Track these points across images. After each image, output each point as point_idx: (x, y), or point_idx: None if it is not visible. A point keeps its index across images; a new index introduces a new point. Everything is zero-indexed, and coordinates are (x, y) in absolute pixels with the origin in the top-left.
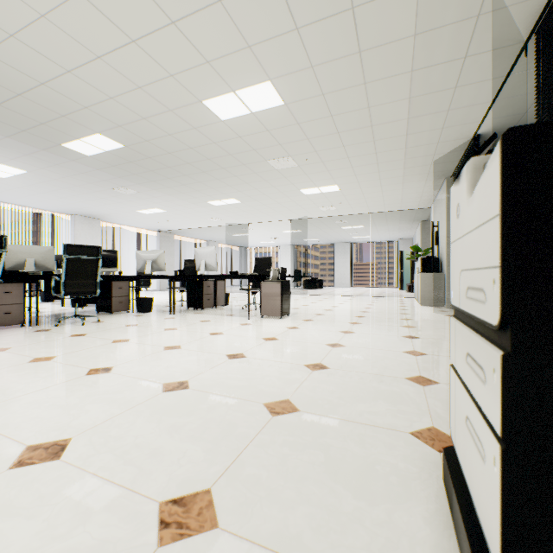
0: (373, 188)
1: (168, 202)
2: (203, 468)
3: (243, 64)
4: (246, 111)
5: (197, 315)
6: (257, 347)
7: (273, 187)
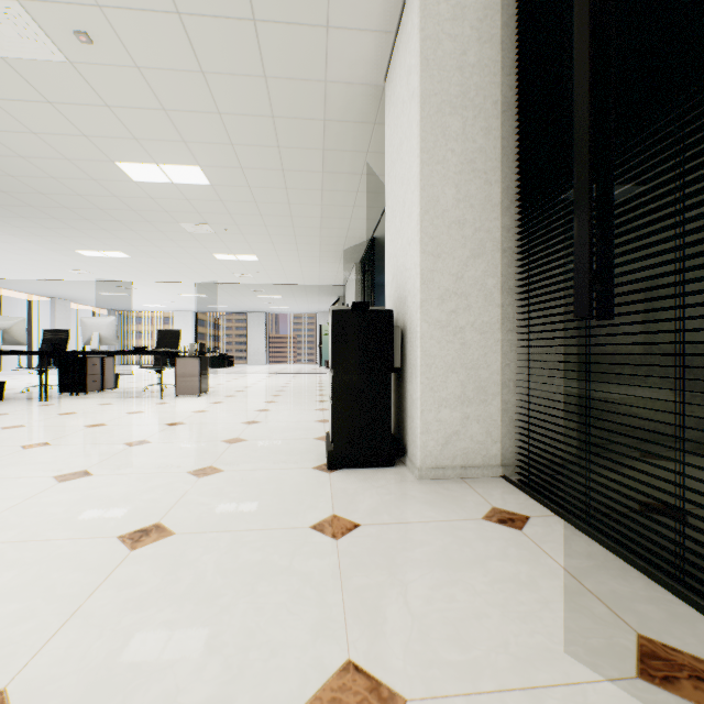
0: (293, 263)
1: (3, 243)
2: (202, 462)
3: (174, 149)
4: (167, 180)
5: (86, 400)
6: (191, 417)
7: (180, 248)
